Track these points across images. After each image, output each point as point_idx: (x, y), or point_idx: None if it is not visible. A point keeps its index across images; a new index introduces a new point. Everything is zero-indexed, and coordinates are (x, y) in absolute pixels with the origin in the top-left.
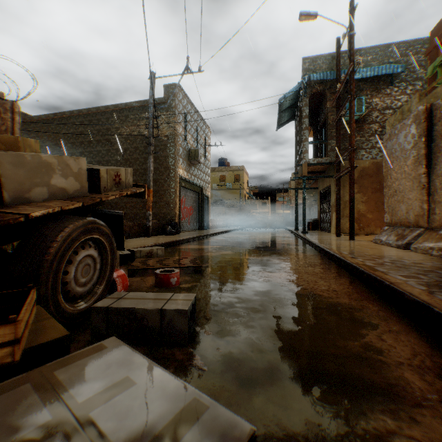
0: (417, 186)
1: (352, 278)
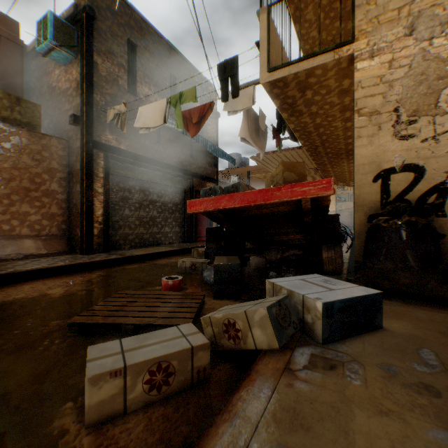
0: None
1: (28, 281)
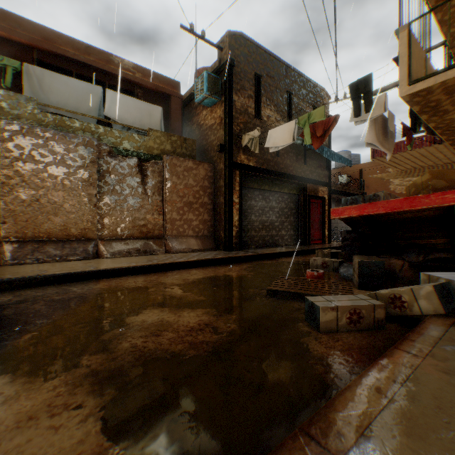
0: (89, 203)
1: (206, 267)
